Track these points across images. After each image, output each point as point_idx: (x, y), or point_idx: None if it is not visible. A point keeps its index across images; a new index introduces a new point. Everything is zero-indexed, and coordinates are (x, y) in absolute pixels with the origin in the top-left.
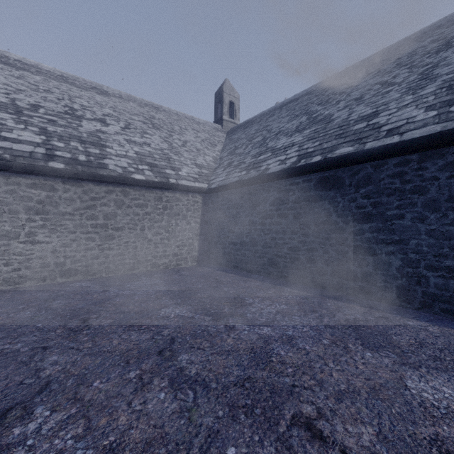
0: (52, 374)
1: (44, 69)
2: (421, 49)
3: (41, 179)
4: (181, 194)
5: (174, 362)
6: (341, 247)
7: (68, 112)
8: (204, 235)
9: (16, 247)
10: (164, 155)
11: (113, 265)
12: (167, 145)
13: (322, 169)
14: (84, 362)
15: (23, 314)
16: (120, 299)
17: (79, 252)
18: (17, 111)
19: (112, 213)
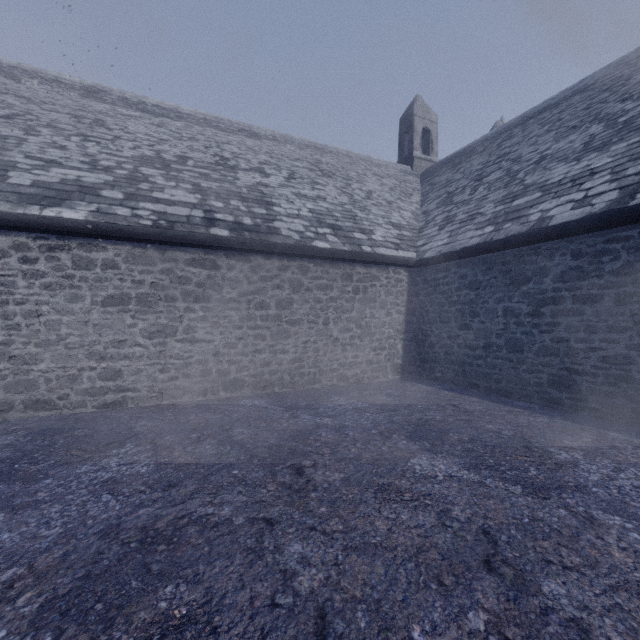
0: (314, 588)
1: (184, 112)
2: None
3: (201, 253)
4: (379, 269)
5: (544, 601)
6: None
7: (219, 162)
8: (411, 333)
9: (173, 348)
10: (347, 213)
11: (287, 376)
12: (346, 197)
13: None
14: (355, 568)
15: (204, 449)
16: (326, 434)
17: (246, 355)
18: (164, 166)
19: (287, 300)
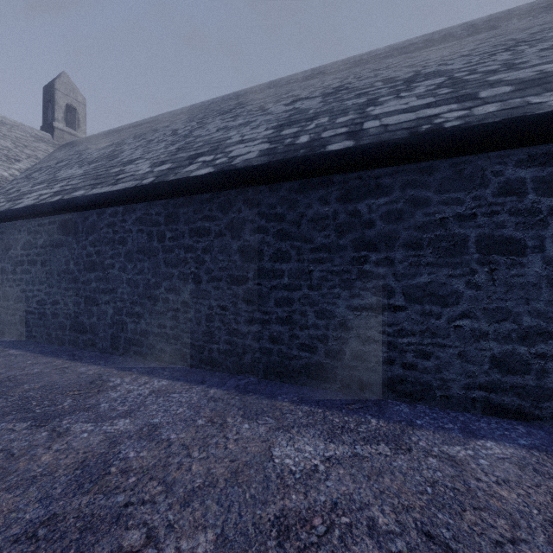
0: None
1: None
2: (226, 107)
3: None
4: None
5: None
6: (77, 298)
7: None
8: None
9: None
10: None
11: None
12: None
13: (59, 211)
14: None
15: None
16: None
17: None
18: None
19: None
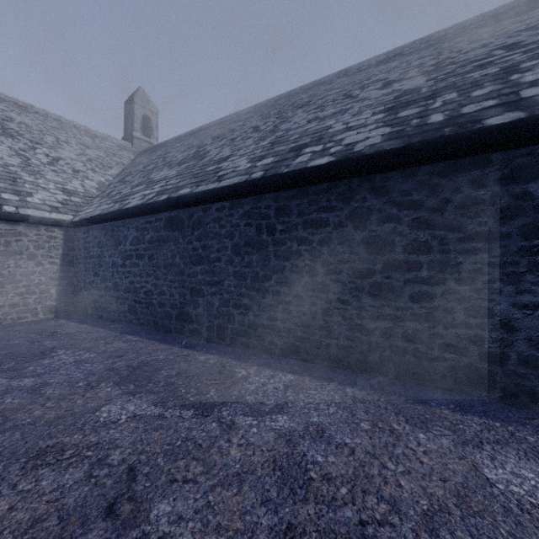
0: None
1: None
2: (299, 101)
3: None
4: (27, 227)
5: None
6: (182, 289)
7: None
8: (68, 280)
9: None
10: (8, 174)
11: None
12: (19, 160)
13: (167, 208)
14: None
15: None
16: None
17: None
18: None
19: None
